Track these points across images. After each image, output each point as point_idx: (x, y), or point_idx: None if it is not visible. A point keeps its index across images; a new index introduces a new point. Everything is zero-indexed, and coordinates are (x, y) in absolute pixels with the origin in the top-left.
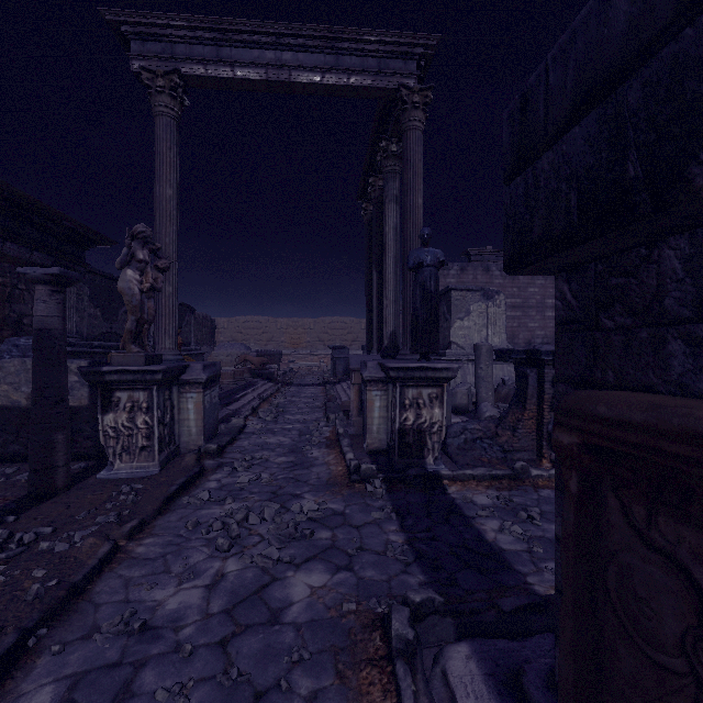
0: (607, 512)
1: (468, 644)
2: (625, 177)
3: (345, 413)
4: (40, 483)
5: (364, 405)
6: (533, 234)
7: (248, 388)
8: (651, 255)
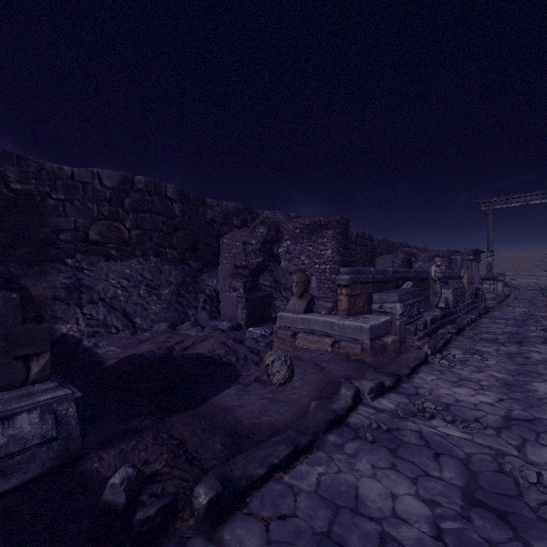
0: None
1: None
2: None
3: None
4: None
5: None
6: None
7: None
8: None
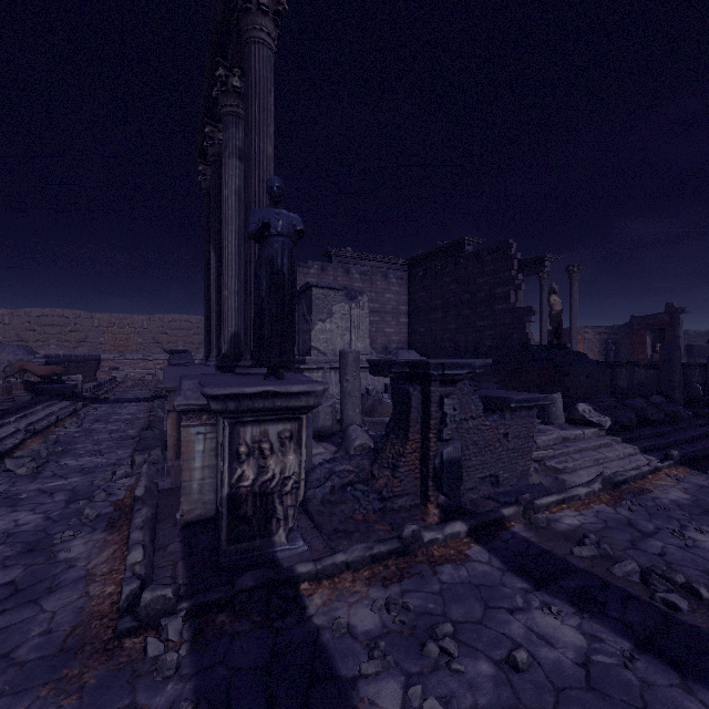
0: None
1: None
2: None
3: None
4: None
5: None
6: None
7: (13, 414)
8: None
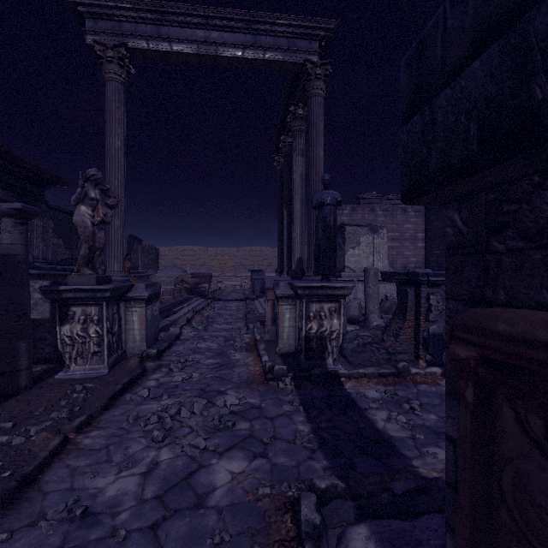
0: (502, 420)
1: (367, 525)
2: (532, 101)
3: (261, 323)
4: (5, 384)
5: (276, 317)
6: (430, 166)
7: (184, 303)
8: (545, 182)
